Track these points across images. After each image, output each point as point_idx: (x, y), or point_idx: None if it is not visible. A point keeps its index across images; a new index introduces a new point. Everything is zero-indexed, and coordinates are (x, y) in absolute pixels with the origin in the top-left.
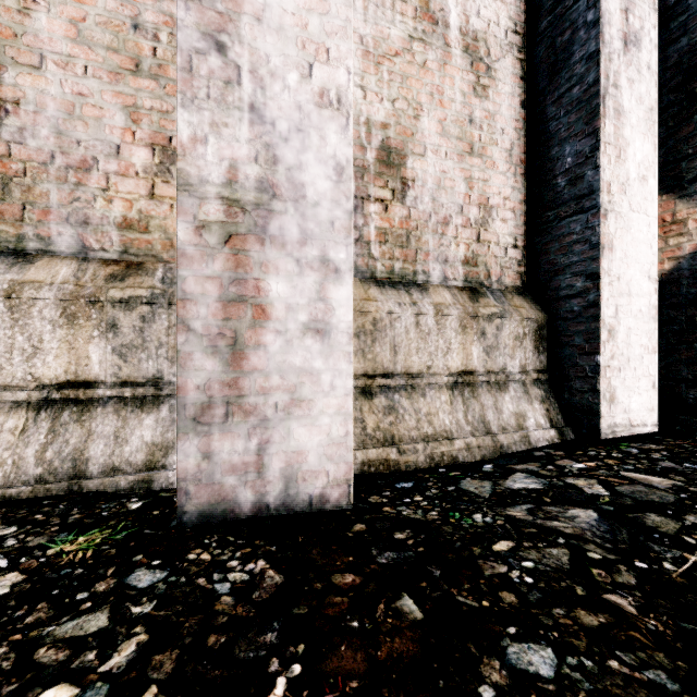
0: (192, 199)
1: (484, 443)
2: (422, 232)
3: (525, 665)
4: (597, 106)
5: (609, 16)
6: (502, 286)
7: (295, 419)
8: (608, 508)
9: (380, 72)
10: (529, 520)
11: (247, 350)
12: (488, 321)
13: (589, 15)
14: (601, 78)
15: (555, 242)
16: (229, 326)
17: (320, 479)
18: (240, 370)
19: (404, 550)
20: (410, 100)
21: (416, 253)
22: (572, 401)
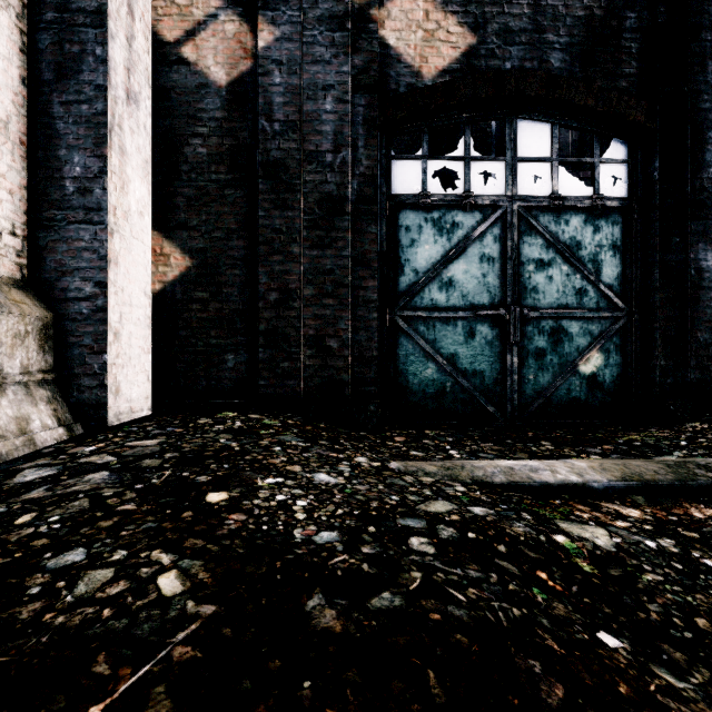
0: None
1: None
2: None
3: (64, 564)
4: (105, 135)
5: (115, 65)
6: None
7: None
8: (117, 466)
9: None
10: (50, 495)
11: None
12: None
13: (98, 50)
14: (109, 114)
15: (64, 243)
16: None
17: None
18: None
19: None
20: None
21: None
22: (82, 398)
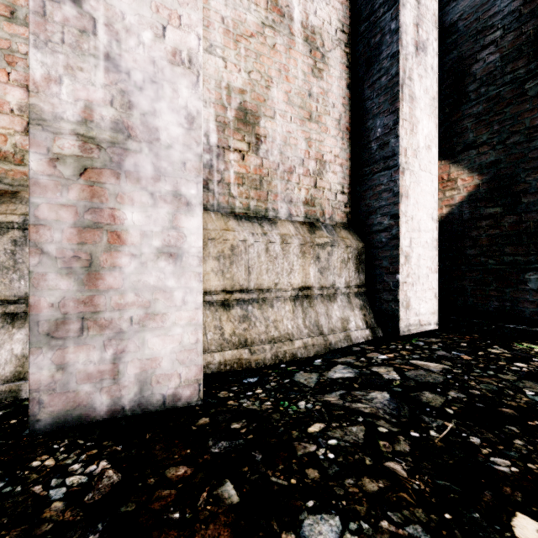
0: (45, 133)
1: (317, 342)
2: (272, 178)
3: (315, 536)
4: (397, 92)
5: (405, 27)
6: (333, 222)
7: (150, 331)
8: (398, 389)
9: (238, 48)
10: (340, 403)
11: (103, 271)
12: (322, 248)
13: (392, 25)
14: (400, 72)
15: (370, 190)
16: (84, 249)
17: (173, 381)
18: (95, 289)
19: (236, 438)
20: (262, 73)
21: (267, 194)
22: (381, 308)
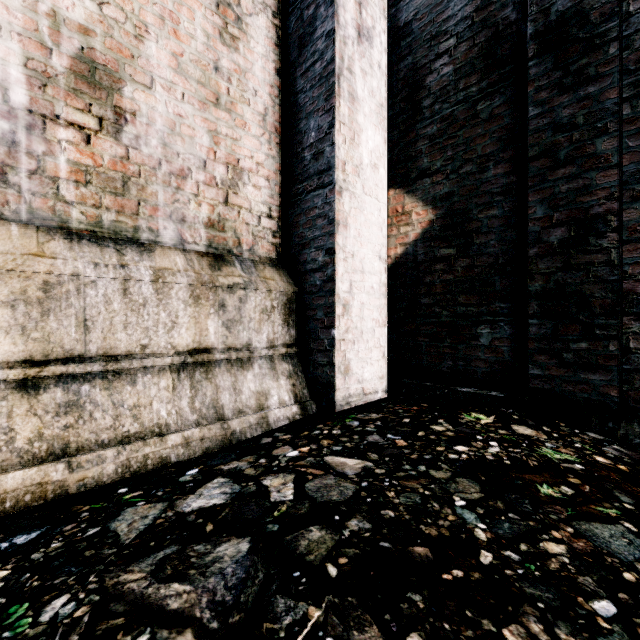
0: None
1: (210, 433)
2: (147, 180)
3: None
4: (333, 83)
5: (344, 1)
6: (255, 256)
7: None
8: (273, 526)
9: None
10: (140, 587)
11: None
12: (229, 292)
13: None
14: (337, 58)
15: (303, 215)
16: None
17: None
18: None
19: None
20: (128, 13)
21: (138, 205)
22: (315, 374)
